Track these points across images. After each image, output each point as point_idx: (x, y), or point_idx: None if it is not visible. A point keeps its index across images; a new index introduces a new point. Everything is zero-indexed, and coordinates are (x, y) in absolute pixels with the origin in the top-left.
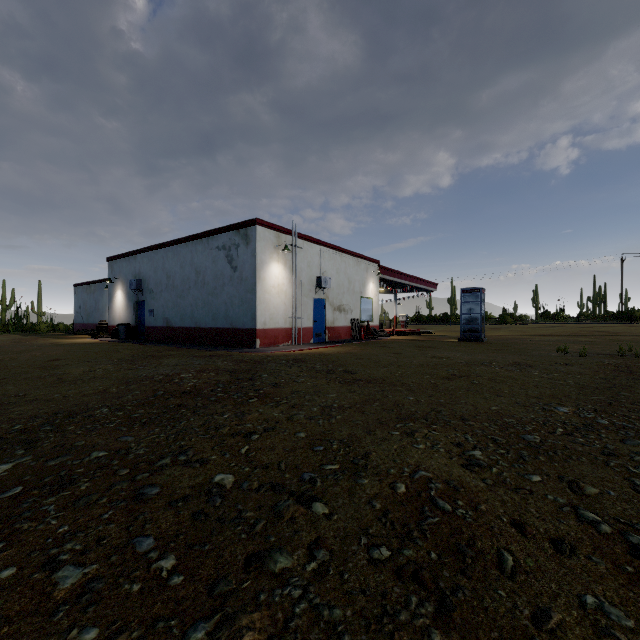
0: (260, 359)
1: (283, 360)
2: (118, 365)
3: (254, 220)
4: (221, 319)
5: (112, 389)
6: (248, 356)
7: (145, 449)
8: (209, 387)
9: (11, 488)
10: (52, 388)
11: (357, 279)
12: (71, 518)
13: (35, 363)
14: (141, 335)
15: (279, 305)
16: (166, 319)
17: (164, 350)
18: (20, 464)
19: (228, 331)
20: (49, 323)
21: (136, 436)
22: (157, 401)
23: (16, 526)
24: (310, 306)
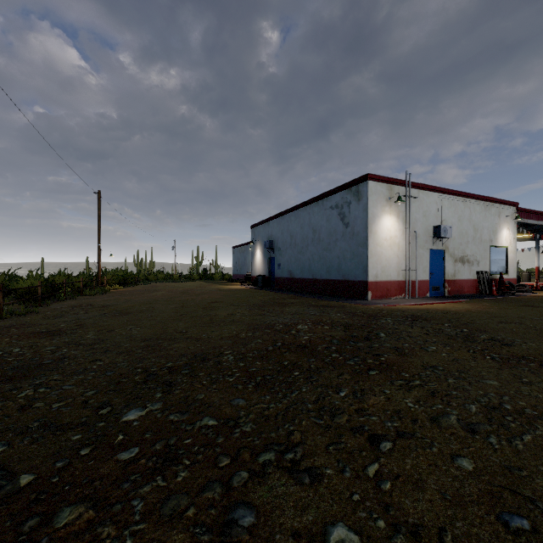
0: (373, 313)
1: (399, 316)
2: (251, 310)
3: (365, 176)
4: (334, 272)
5: (242, 334)
6: (360, 308)
7: (252, 425)
8: (323, 344)
9: (131, 446)
10: (203, 328)
11: (485, 226)
12: (147, 542)
13: (202, 304)
14: (272, 284)
15: (391, 258)
16: (290, 271)
17: (287, 298)
18: (151, 413)
19: (340, 283)
20: (220, 274)
21: (247, 401)
22: (274, 354)
23: (98, 529)
24: (426, 258)
